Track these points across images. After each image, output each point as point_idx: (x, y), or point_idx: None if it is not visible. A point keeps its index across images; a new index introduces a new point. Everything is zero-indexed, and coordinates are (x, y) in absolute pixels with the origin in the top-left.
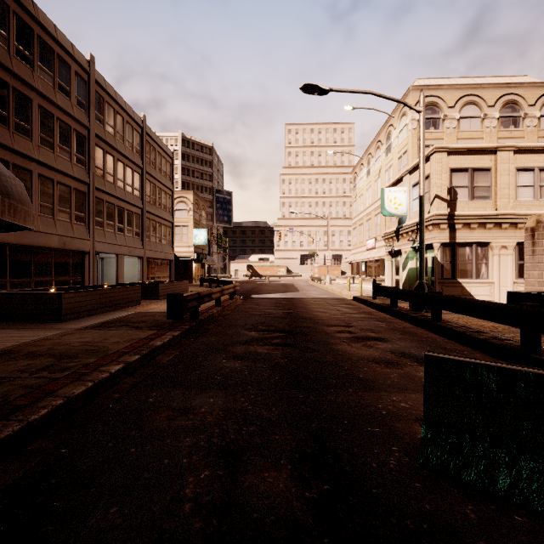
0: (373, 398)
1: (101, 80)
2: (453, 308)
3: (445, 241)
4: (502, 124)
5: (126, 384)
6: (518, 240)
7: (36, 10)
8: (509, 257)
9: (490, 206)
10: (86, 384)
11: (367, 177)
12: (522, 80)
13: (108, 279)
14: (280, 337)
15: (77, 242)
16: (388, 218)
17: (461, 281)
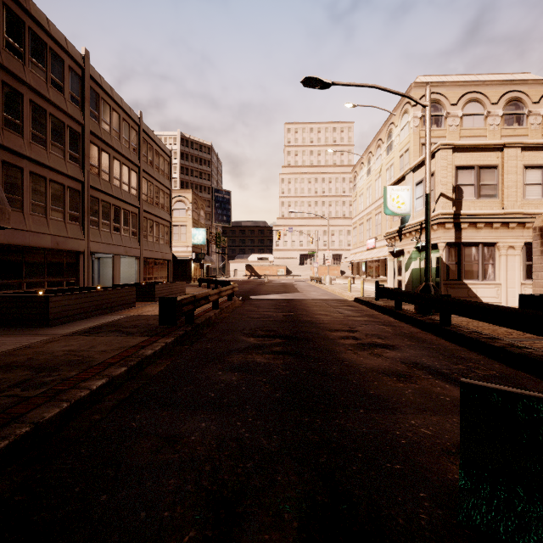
0: (388, 421)
1: (96, 76)
2: (465, 313)
3: (451, 241)
4: (506, 122)
5: (109, 402)
6: (525, 240)
7: (28, 2)
8: (517, 258)
9: (496, 205)
10: (60, 405)
11: (368, 176)
12: (525, 77)
13: (104, 279)
14: (280, 343)
15: (71, 242)
16: (390, 218)
17: (467, 283)
